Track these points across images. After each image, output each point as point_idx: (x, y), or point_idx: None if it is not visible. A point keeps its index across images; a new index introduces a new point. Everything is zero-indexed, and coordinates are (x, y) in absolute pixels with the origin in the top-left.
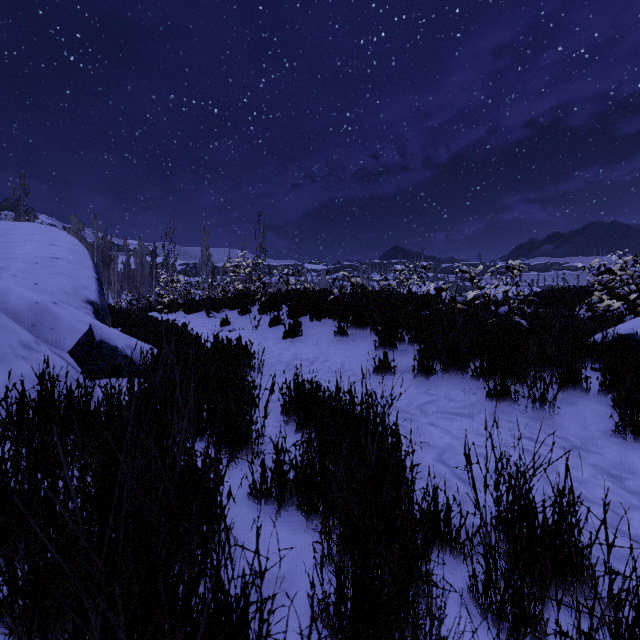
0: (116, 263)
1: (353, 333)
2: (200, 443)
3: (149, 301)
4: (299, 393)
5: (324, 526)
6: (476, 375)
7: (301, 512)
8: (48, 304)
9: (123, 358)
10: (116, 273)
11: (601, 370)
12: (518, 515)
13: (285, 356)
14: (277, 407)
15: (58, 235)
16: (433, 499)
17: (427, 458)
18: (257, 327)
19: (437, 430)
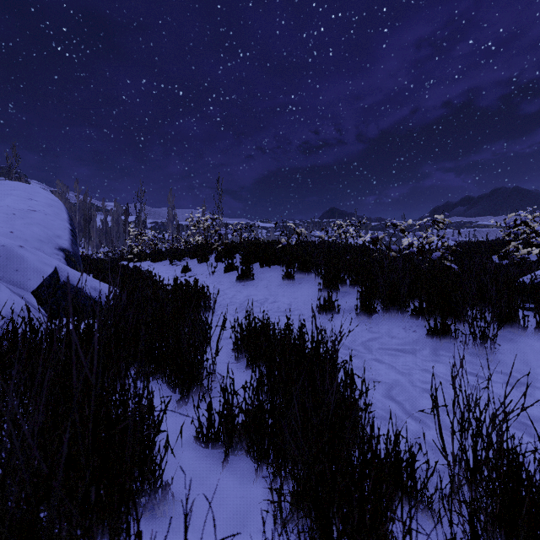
0: (95, 221)
1: (299, 277)
2: (151, 380)
3: (122, 252)
4: (250, 331)
5: (275, 475)
6: (415, 314)
7: (251, 457)
8: (14, 247)
9: (87, 298)
10: (95, 229)
11: (531, 309)
12: (495, 466)
13: (238, 298)
14: (229, 344)
15: (37, 192)
16: (395, 445)
17: (376, 394)
18: (213, 273)
19: (382, 366)
